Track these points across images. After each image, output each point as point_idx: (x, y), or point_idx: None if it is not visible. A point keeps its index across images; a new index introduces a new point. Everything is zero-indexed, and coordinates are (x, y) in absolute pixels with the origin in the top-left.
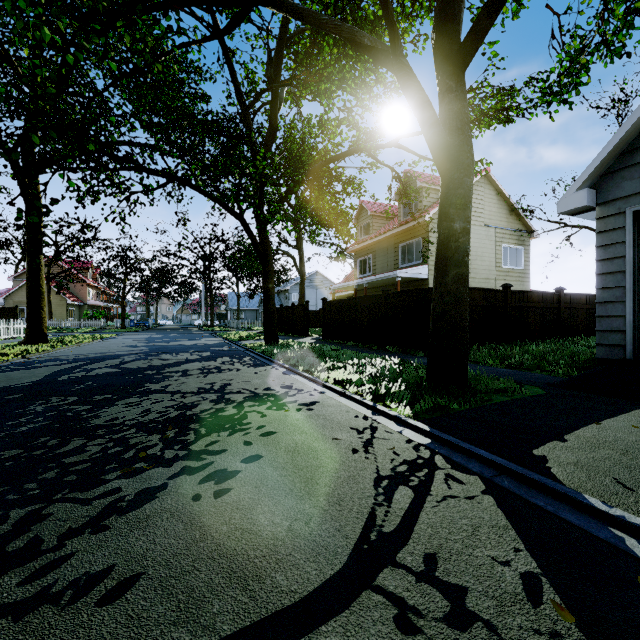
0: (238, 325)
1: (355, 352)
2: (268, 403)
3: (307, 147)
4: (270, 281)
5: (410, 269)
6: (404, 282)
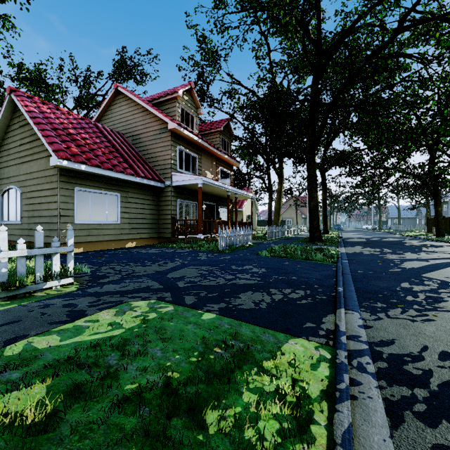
0: (401, 228)
1: None
2: (449, 246)
3: None
4: (439, 207)
5: None
6: None
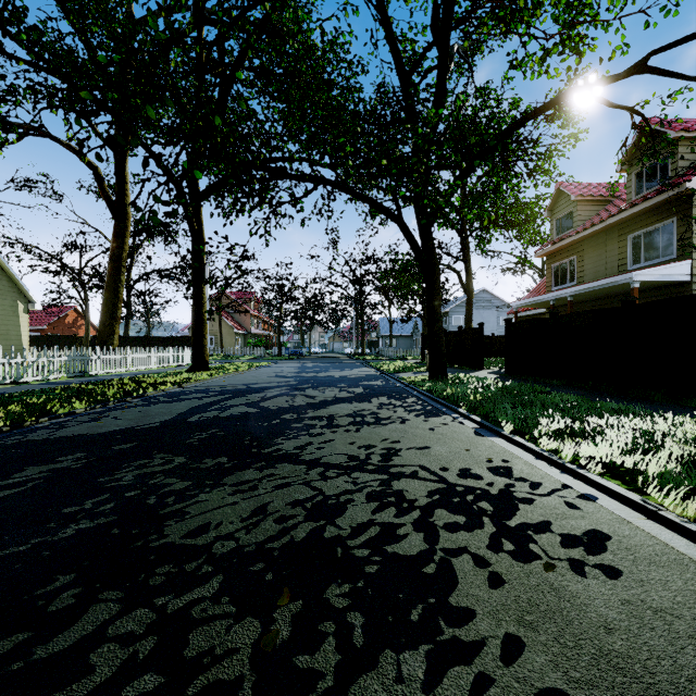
0: (391, 354)
1: (583, 399)
2: (485, 522)
3: (481, 124)
4: (436, 297)
5: (656, 268)
6: (638, 291)
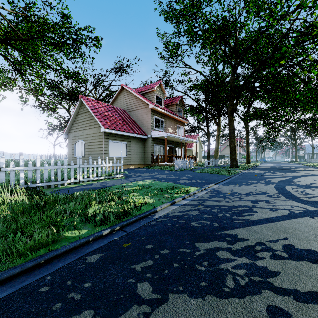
0: (312, 161)
1: None
2: None
3: None
4: None
5: None
6: None
